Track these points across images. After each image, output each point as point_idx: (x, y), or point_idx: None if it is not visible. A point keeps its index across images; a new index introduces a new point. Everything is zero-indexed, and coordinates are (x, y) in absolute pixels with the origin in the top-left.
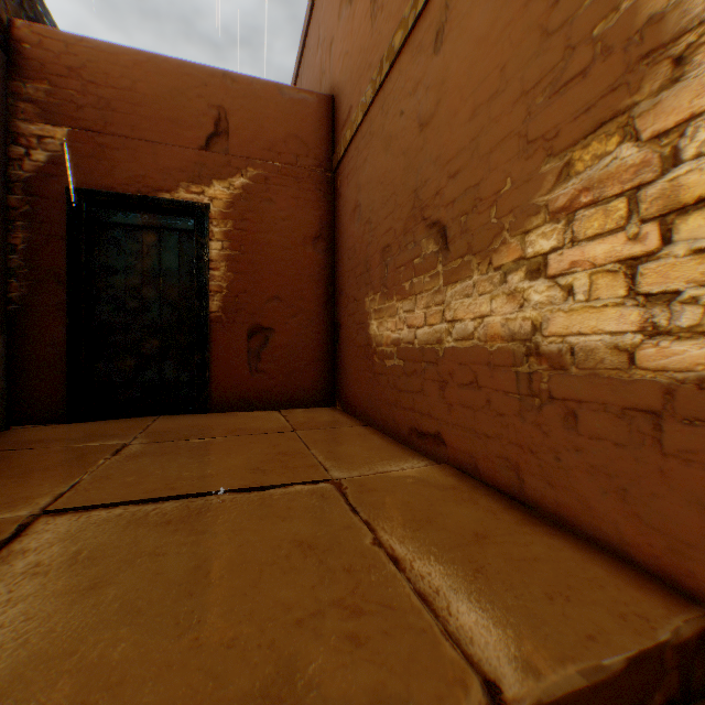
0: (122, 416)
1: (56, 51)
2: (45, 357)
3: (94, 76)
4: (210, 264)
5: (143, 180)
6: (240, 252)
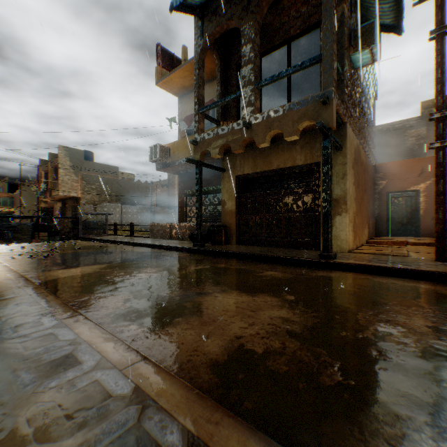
0: (396, 236)
1: (383, 166)
2: (380, 224)
3: (390, 169)
4: (418, 203)
5: (401, 187)
6: (427, 199)
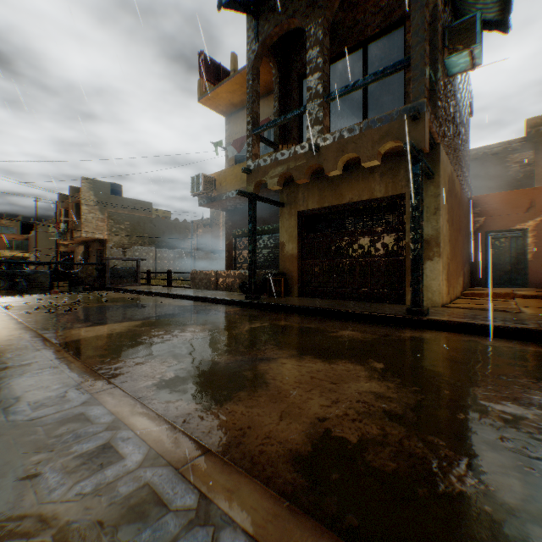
0: (497, 287)
1: (480, 200)
2: (477, 272)
3: (489, 202)
4: (526, 245)
5: (503, 225)
6: (537, 240)
